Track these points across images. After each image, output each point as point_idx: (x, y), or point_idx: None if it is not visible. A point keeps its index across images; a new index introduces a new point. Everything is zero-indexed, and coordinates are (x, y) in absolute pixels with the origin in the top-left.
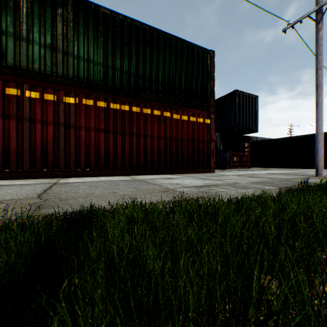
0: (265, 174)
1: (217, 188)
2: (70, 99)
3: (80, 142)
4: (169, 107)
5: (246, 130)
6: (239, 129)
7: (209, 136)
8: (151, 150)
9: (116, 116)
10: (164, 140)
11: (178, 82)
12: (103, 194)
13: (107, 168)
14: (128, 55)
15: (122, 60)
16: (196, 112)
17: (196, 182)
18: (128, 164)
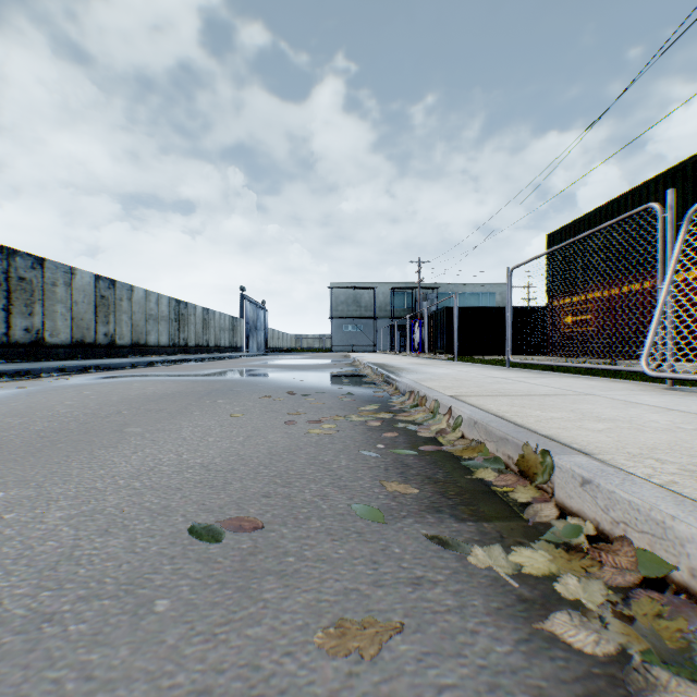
0: None
1: None
2: None
3: None
4: None
5: None
6: None
7: None
8: None
9: None
10: None
11: None
12: None
13: None
14: None
15: None
16: None
17: None
18: None
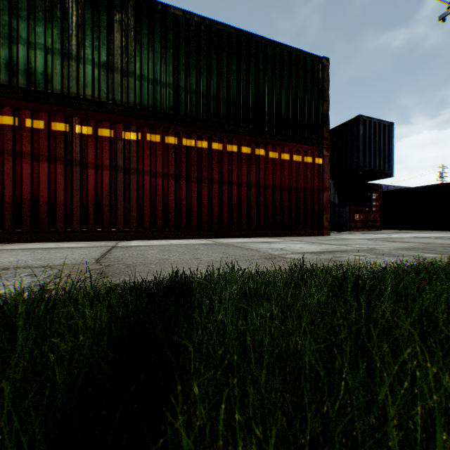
0: (410, 239)
1: (347, 255)
2: (130, 135)
3: (144, 192)
4: (263, 141)
5: (374, 173)
6: (363, 173)
7: (321, 183)
8: (238, 203)
9: (191, 156)
10: (256, 189)
11: (276, 106)
12: (182, 260)
13: (178, 228)
14: (206, 72)
15: (198, 78)
16: (303, 148)
17: (309, 247)
18: (206, 223)
